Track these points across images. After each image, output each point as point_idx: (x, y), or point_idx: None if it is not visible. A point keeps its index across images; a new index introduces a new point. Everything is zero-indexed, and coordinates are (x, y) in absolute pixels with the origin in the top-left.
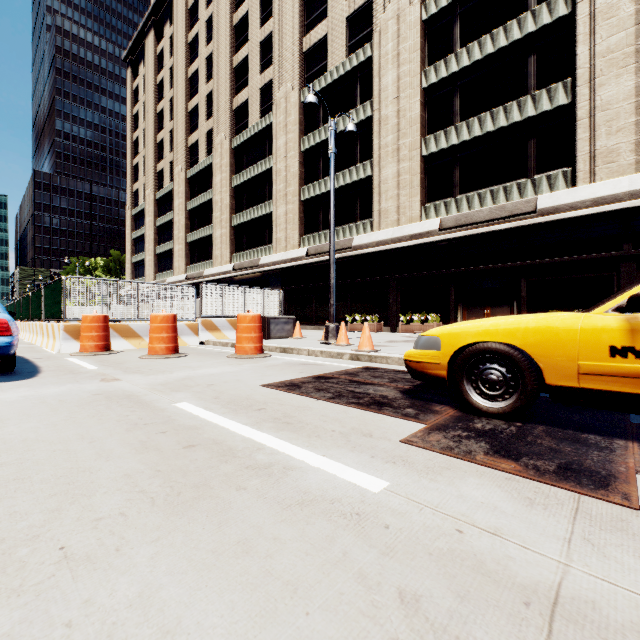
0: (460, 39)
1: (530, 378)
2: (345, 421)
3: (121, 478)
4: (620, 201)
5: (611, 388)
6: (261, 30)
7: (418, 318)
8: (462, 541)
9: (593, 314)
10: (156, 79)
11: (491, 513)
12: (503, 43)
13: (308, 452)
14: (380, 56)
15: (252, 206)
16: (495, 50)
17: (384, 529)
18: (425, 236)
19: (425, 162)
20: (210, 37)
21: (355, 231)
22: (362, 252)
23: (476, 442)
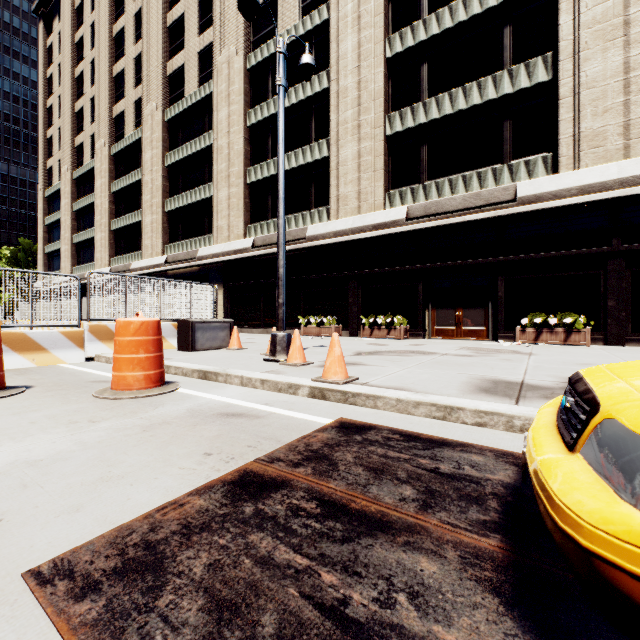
0: (428, 4)
1: None
2: None
3: None
4: (609, 190)
5: None
6: None
7: (383, 321)
8: None
9: None
10: (74, 37)
11: None
12: (477, 10)
13: None
14: (338, 18)
15: (189, 189)
16: (468, 17)
17: None
18: (390, 226)
19: (389, 143)
20: None
21: (309, 220)
22: (318, 243)
23: None
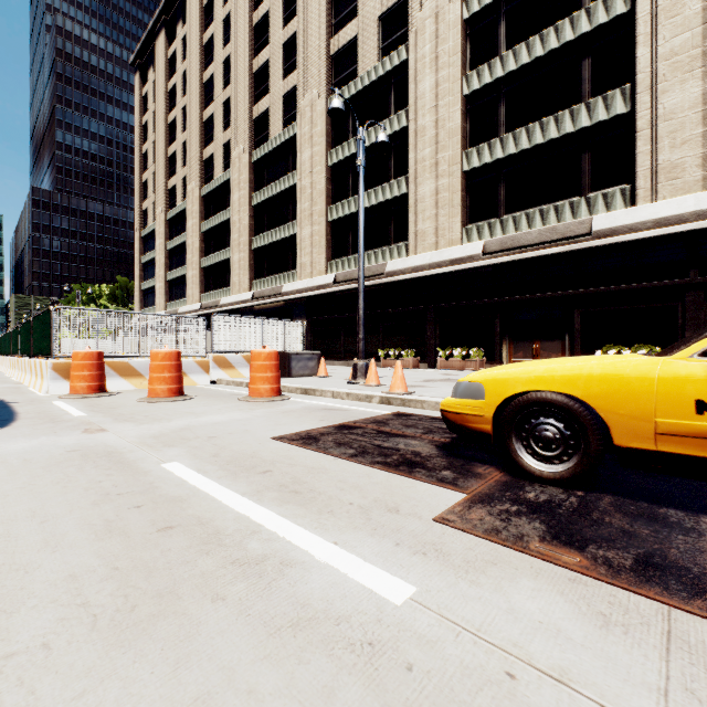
0: (506, 40)
1: (594, 437)
2: (367, 489)
3: (63, 581)
4: (685, 222)
5: (698, 453)
6: (284, 30)
7: (459, 353)
8: (515, 695)
9: (674, 359)
10: (167, 85)
11: (553, 641)
12: (554, 45)
13: (315, 537)
14: (416, 59)
15: (274, 227)
16: (545, 53)
17: (405, 672)
18: (467, 261)
19: (467, 178)
20: (227, 38)
21: (388, 255)
22: (396, 279)
23: (529, 521)
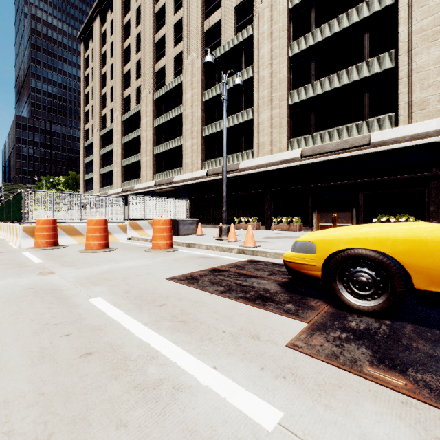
0: (315, 22)
1: (399, 282)
2: (235, 319)
3: None
4: (430, 137)
5: None
6: (174, 16)
7: (286, 220)
8: None
9: None
10: (101, 51)
11: None
12: (346, 25)
13: (199, 362)
14: (258, 34)
15: (168, 140)
16: (340, 30)
17: None
18: (290, 162)
19: (290, 109)
20: (139, 21)
21: (241, 158)
22: (246, 173)
23: (357, 347)
